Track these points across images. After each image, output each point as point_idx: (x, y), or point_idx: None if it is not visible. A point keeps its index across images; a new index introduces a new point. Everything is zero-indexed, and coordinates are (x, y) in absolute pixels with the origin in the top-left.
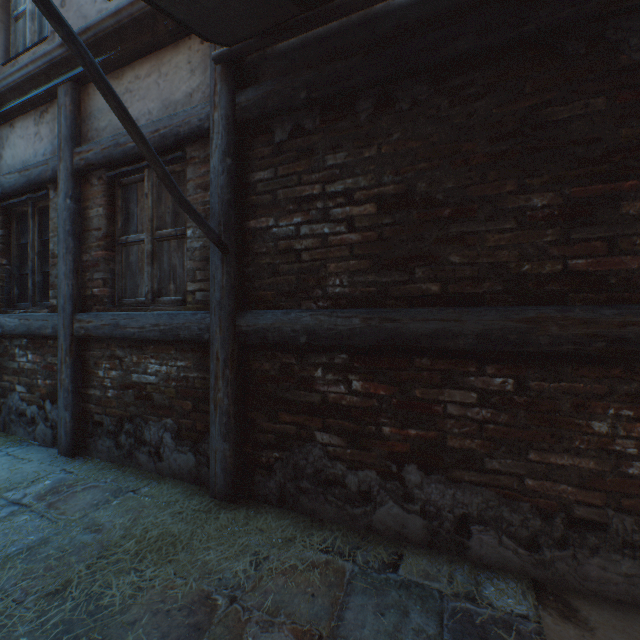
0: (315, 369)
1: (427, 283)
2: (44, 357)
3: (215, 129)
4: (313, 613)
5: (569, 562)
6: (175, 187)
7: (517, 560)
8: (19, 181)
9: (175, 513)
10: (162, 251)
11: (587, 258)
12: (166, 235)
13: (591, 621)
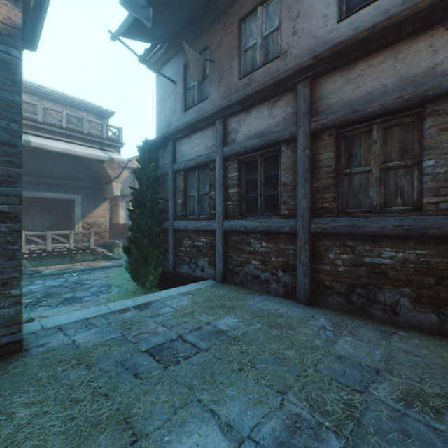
0: None
1: None
2: (276, 245)
3: None
4: None
5: None
6: None
7: None
8: (259, 143)
9: None
10: (386, 177)
11: None
12: (393, 166)
13: None
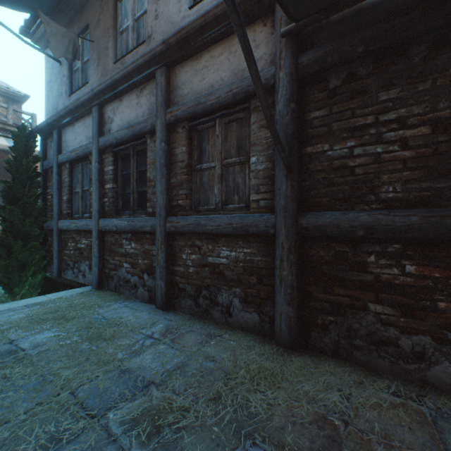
0: (368, 256)
1: None
2: (143, 245)
3: (280, 84)
4: (420, 443)
5: None
6: (274, 125)
7: None
8: (127, 134)
9: (259, 354)
10: (227, 174)
11: None
12: (231, 162)
13: None
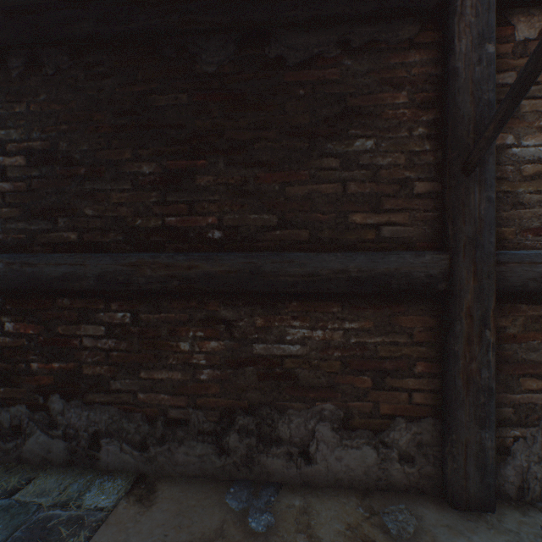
0: None
1: (68, 232)
2: None
3: None
4: None
5: (167, 454)
6: None
7: (133, 461)
8: None
9: None
10: None
11: (178, 216)
12: None
13: (158, 498)
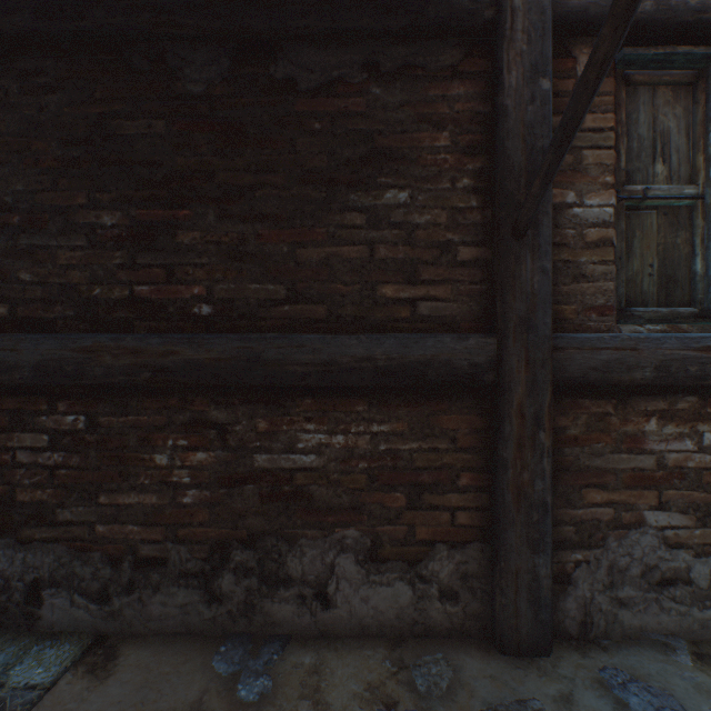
0: None
1: None
2: None
3: None
4: None
5: (137, 606)
6: None
7: (90, 618)
8: None
9: None
10: None
11: (152, 285)
12: None
13: (119, 666)
